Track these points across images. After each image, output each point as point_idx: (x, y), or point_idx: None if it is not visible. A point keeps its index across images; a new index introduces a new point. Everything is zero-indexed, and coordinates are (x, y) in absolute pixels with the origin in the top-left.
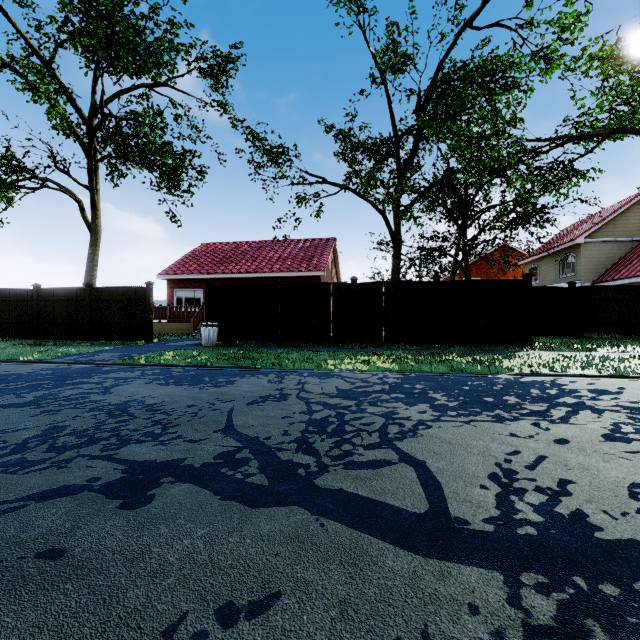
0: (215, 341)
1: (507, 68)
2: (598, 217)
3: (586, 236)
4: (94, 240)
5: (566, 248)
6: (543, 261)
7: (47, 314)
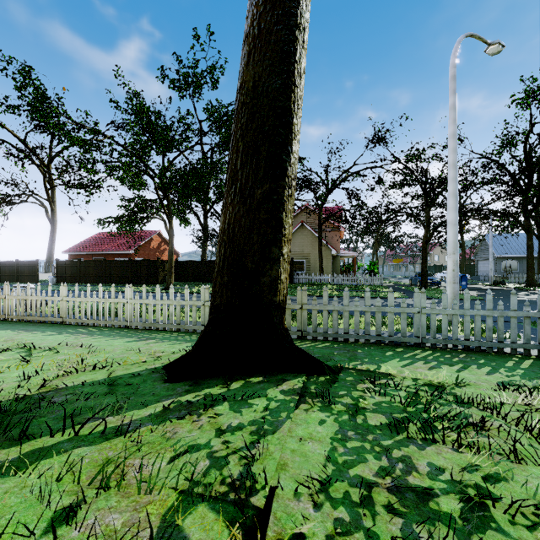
0: (54, 283)
1: None
2: None
3: None
4: (53, 229)
5: None
6: None
7: (2, 272)
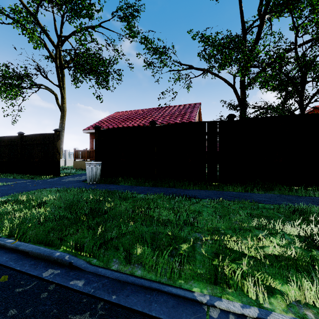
0: (98, 178)
1: None
2: None
3: None
4: (62, 115)
5: None
6: None
7: None
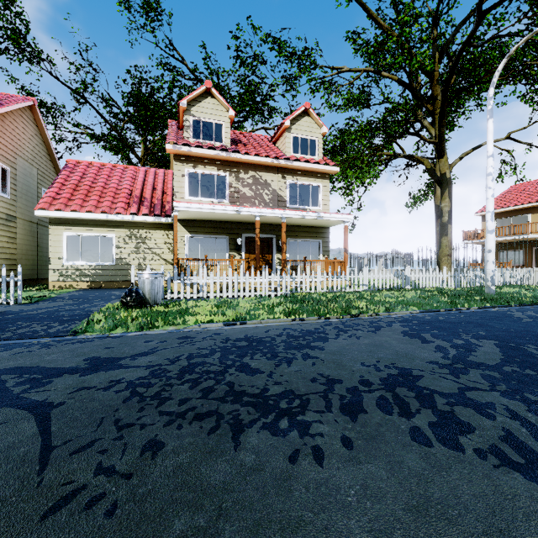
0: None
1: None
2: None
3: None
4: None
5: None
6: None
7: None
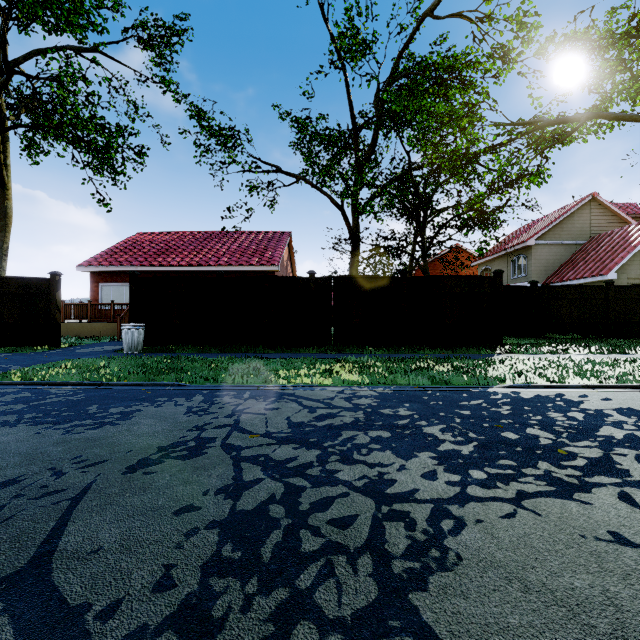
0: (141, 346)
1: (464, 67)
2: (546, 220)
3: (536, 238)
4: (3, 225)
5: (518, 249)
6: (495, 262)
7: None
